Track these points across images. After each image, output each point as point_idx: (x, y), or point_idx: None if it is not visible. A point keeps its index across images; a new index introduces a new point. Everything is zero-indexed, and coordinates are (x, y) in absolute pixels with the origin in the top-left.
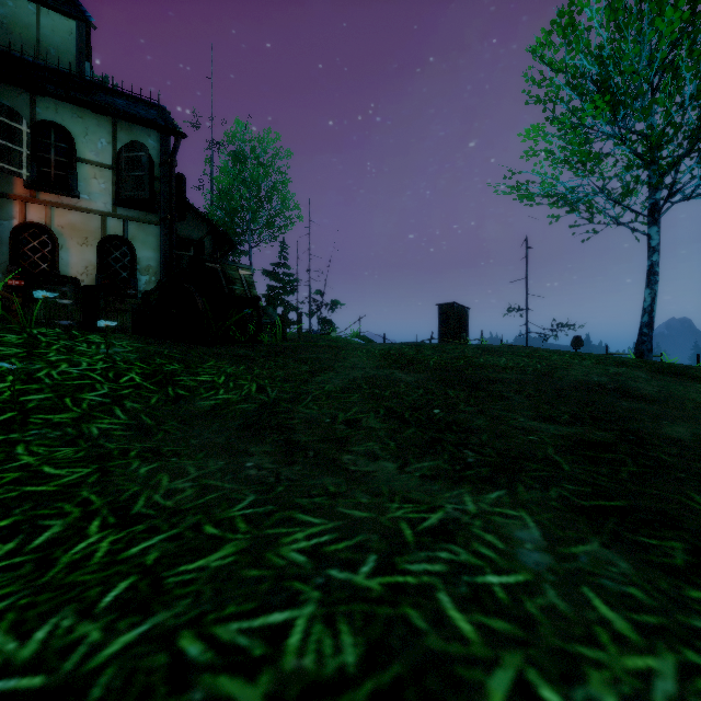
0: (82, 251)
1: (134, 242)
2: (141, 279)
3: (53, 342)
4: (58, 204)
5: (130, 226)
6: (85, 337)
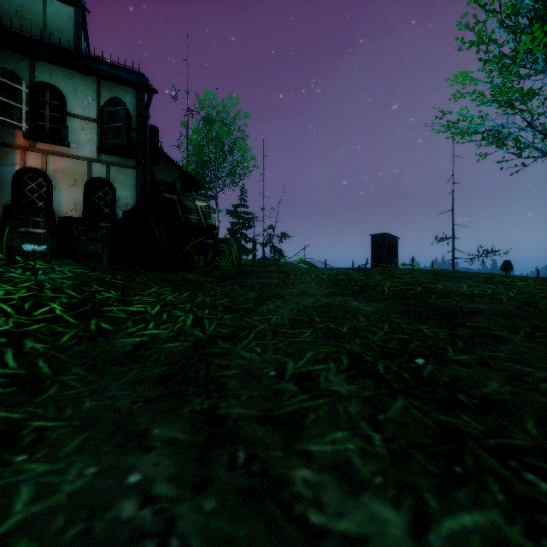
0: (72, 191)
1: (114, 183)
2: (121, 214)
3: None
4: (52, 152)
5: (112, 169)
6: (26, 263)
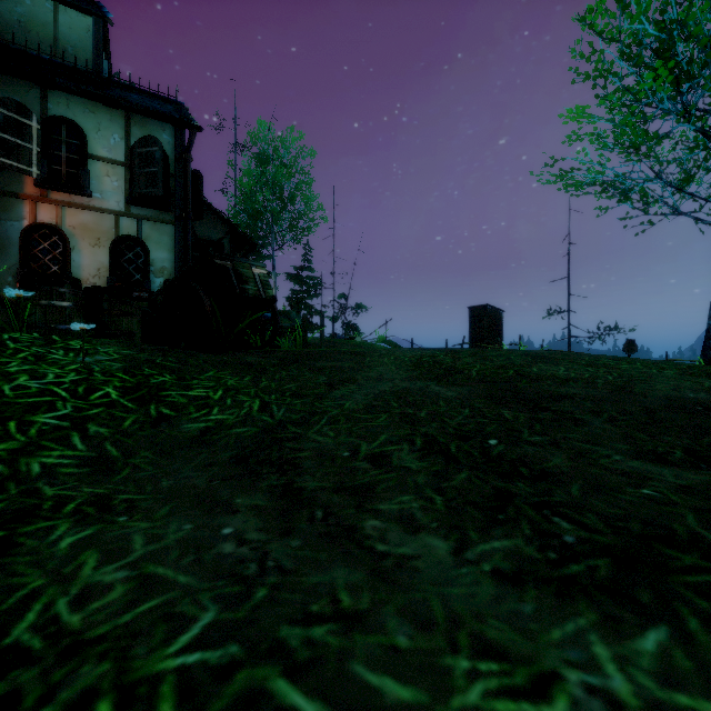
0: (94, 252)
1: (148, 243)
2: (156, 282)
3: (22, 349)
4: (69, 203)
5: (144, 225)
6: (66, 343)
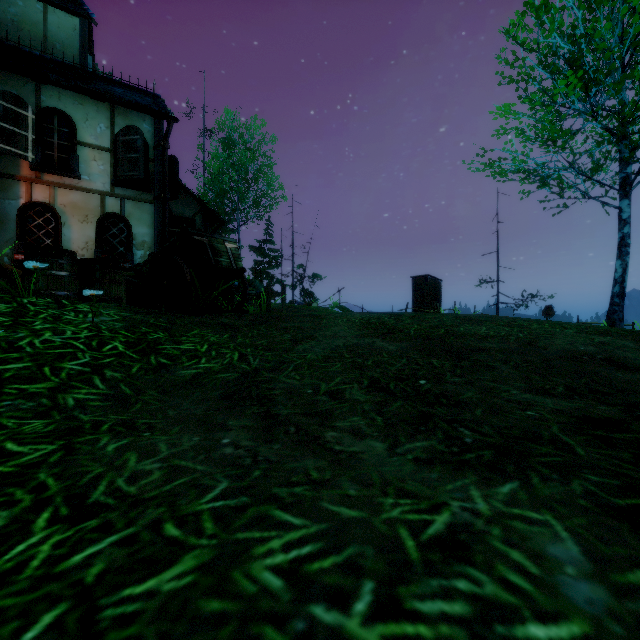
0: (83, 228)
1: (130, 219)
2: (137, 254)
3: (41, 311)
4: (61, 184)
5: (127, 204)
6: (74, 307)
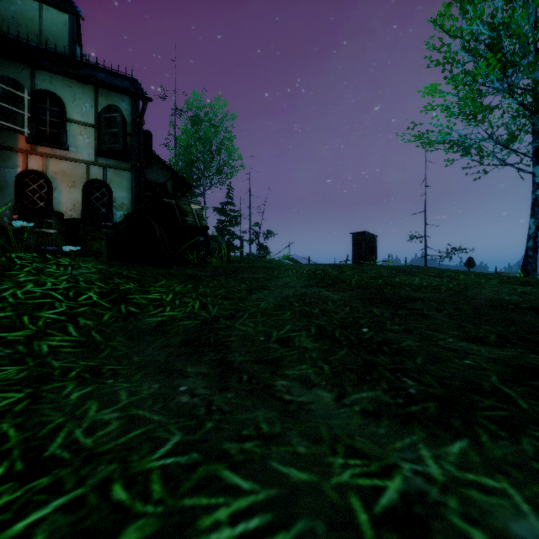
0: (71, 192)
1: (111, 185)
2: (117, 214)
3: (26, 264)
4: (52, 155)
5: (108, 172)
6: (57, 260)
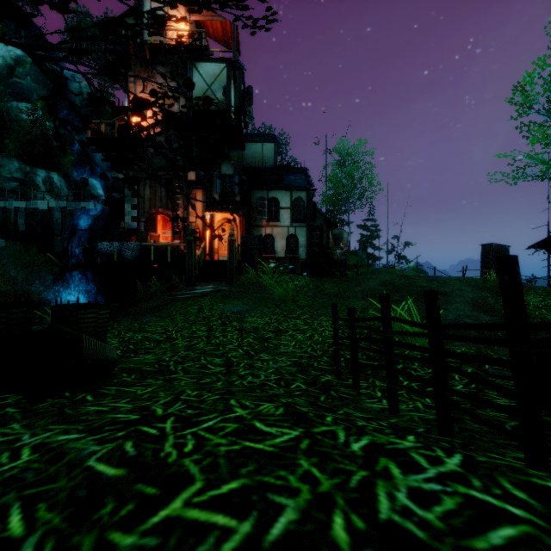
0: (281, 241)
1: (297, 235)
2: (300, 250)
3: (294, 278)
4: (274, 226)
5: (296, 229)
6: (299, 277)
